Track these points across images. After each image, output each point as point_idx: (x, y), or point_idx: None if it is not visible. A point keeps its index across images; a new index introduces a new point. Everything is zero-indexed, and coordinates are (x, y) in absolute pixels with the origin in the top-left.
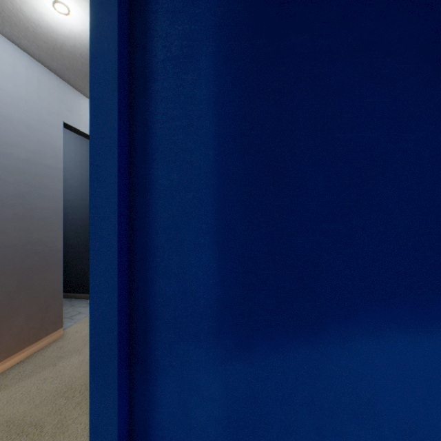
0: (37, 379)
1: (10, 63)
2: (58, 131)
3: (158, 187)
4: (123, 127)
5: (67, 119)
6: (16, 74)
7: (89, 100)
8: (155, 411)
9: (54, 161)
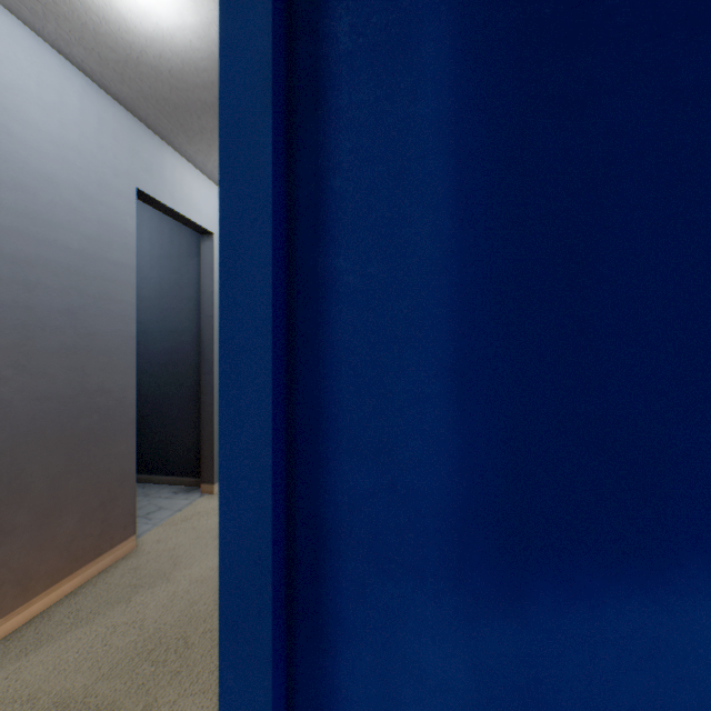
0: (101, 626)
1: (55, 86)
2: (130, 205)
3: (342, 290)
4: (280, 178)
5: (144, 184)
6: (63, 105)
7: (176, 153)
8: (335, 707)
9: (122, 254)
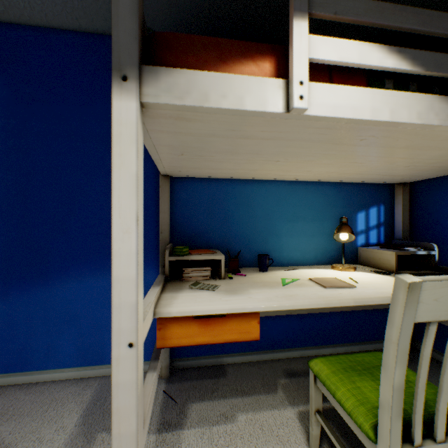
0: None
1: None
2: None
3: None
4: None
5: None
6: None
7: None
8: None
9: None
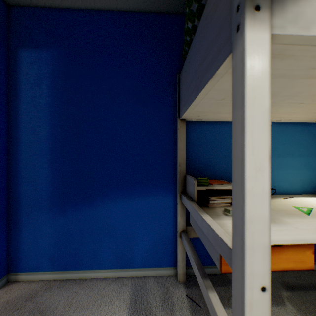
0: None
1: None
2: None
3: (23, 142)
4: (3, 114)
5: None
6: None
7: None
8: (21, 244)
9: None
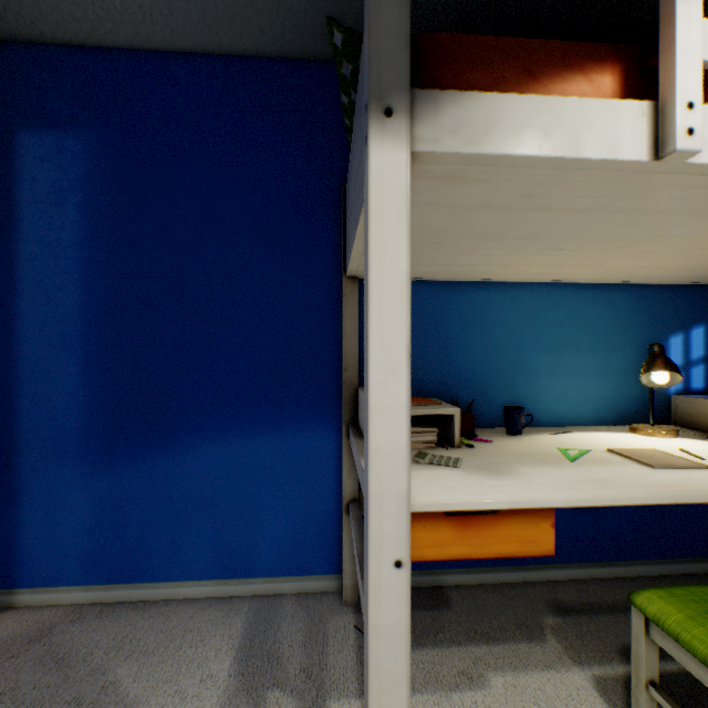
0: None
1: None
2: None
3: (25, 321)
4: None
5: None
6: None
7: None
8: (22, 531)
9: None
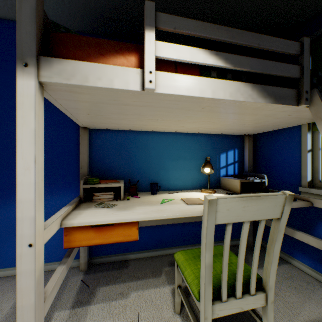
0: None
1: None
2: None
3: None
4: None
5: None
6: None
7: None
8: None
9: None
